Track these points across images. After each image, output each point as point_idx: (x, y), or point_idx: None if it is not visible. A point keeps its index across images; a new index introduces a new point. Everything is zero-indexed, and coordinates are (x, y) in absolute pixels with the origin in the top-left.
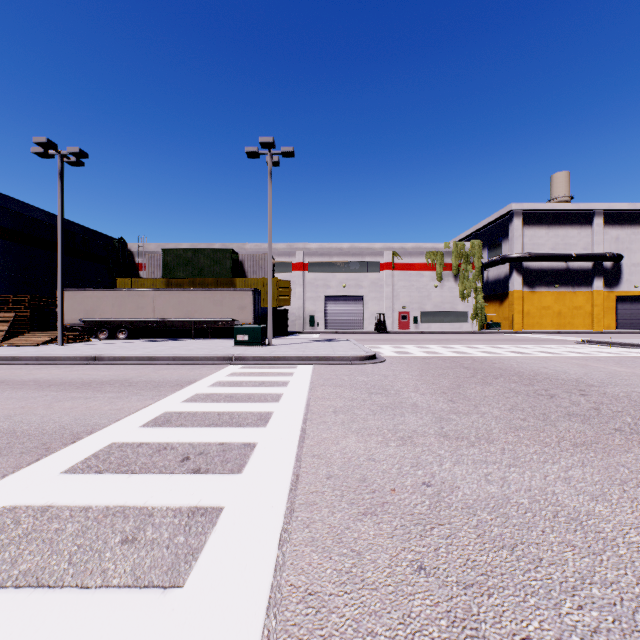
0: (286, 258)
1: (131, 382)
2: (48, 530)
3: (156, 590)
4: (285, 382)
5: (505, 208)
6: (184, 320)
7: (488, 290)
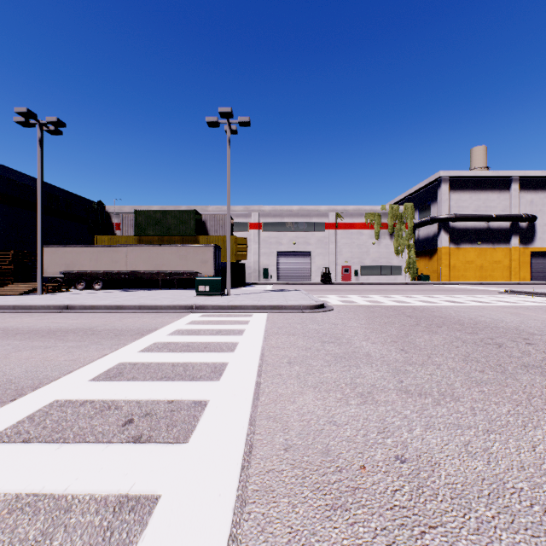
0: (243, 219)
1: (95, 330)
2: None
3: None
4: (241, 330)
5: (434, 175)
6: (153, 272)
7: (419, 247)
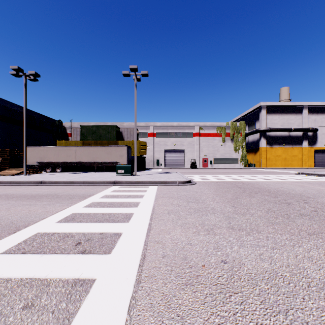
0: (144, 130)
1: (58, 195)
2: None
3: None
4: (142, 195)
5: (257, 104)
6: (91, 162)
7: (248, 147)
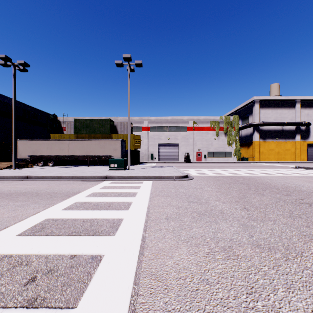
0: (139, 124)
1: (38, 193)
2: None
3: None
4: (134, 193)
5: (250, 99)
6: (84, 156)
7: (241, 141)
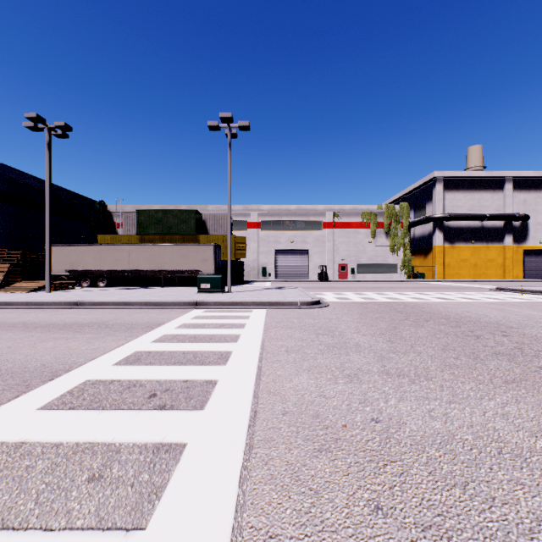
0: (242, 218)
1: (107, 324)
2: (19, 467)
3: (119, 533)
4: (242, 324)
5: (429, 175)
6: (155, 271)
7: (414, 245)
